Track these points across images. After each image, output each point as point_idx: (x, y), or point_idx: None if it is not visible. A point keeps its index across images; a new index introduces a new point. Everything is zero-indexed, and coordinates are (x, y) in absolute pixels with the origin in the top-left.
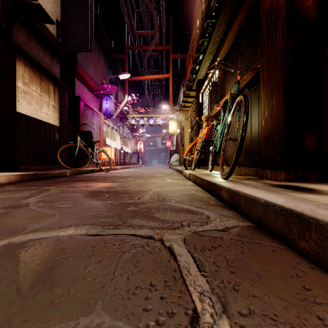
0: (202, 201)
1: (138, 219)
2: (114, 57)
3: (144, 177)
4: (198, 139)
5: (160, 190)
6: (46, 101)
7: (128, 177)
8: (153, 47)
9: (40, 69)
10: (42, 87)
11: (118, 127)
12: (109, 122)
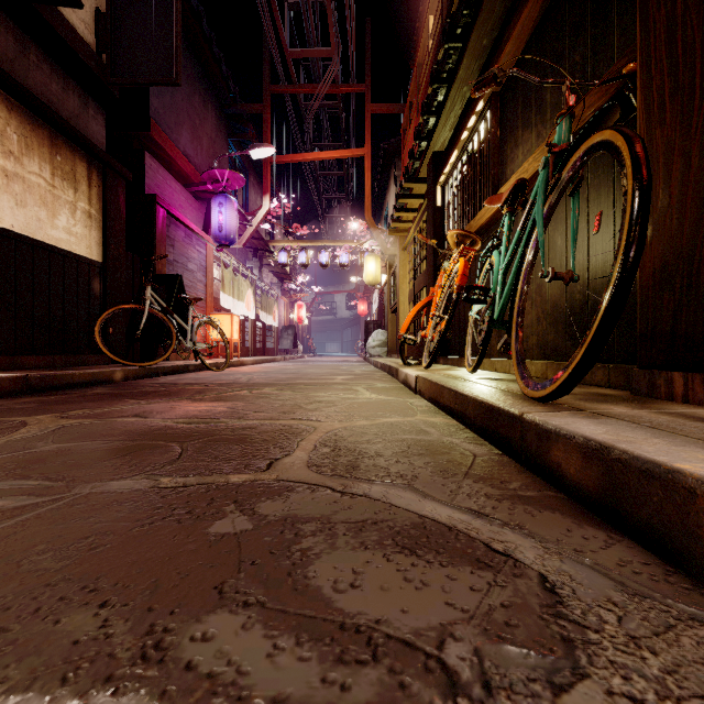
0: (481, 480)
1: (231, 614)
2: (239, 111)
3: (304, 385)
4: (436, 291)
5: (342, 428)
6: (68, 200)
7: (263, 385)
8: (328, 89)
9: (50, 121)
10: (57, 166)
11: (248, 270)
12: (229, 258)
